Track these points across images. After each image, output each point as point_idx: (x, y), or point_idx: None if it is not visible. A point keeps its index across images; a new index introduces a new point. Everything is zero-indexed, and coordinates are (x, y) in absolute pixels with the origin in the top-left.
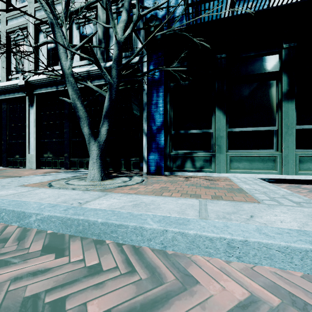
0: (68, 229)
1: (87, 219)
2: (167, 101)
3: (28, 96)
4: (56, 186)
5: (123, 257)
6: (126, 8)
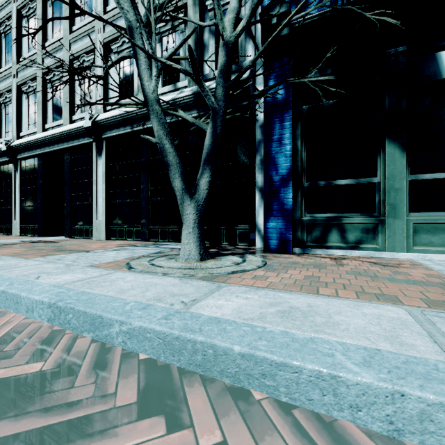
0: (174, 356)
1: (210, 342)
2: (298, 134)
3: (95, 142)
4: (138, 269)
5: None
6: None
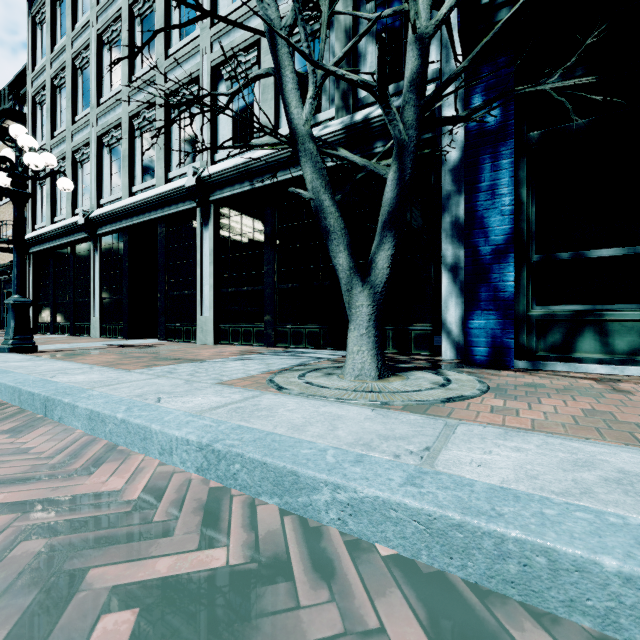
0: (452, 558)
1: (540, 542)
2: (522, 178)
3: (199, 207)
4: (294, 391)
5: None
6: None
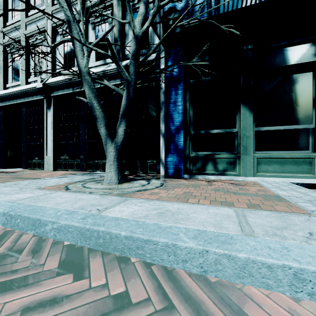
0: (86, 241)
1: (108, 231)
2: (187, 99)
3: (45, 98)
4: (73, 190)
5: (154, 283)
6: (144, 0)
